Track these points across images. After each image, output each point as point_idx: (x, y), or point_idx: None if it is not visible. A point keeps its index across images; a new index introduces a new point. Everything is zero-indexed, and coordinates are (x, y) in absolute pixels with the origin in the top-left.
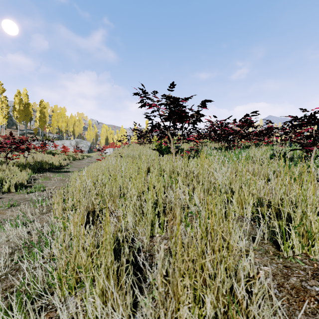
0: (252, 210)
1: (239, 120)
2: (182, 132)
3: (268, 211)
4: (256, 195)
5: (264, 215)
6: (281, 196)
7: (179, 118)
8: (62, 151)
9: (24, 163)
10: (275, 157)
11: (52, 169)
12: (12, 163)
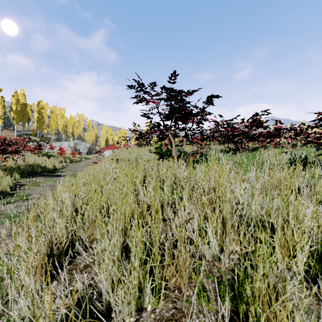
0: (309, 262)
1: (248, 120)
2: (185, 133)
3: None
4: None
5: None
6: None
7: (181, 117)
8: (59, 153)
9: (13, 166)
10: (297, 163)
11: (45, 173)
12: None
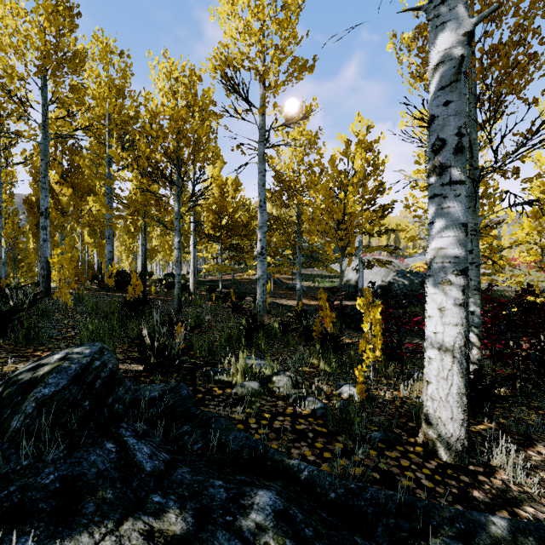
0: None
1: None
2: None
3: None
4: None
5: None
6: None
7: None
8: None
9: None
10: None
11: None
12: None
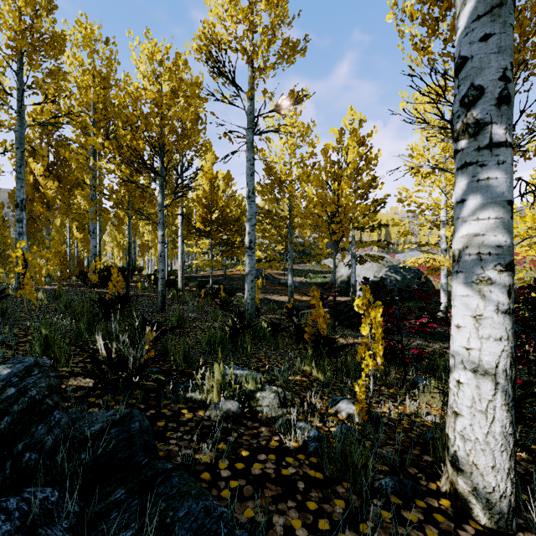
0: None
1: None
2: None
3: None
4: None
5: None
6: None
7: None
8: None
9: None
10: None
11: None
12: None
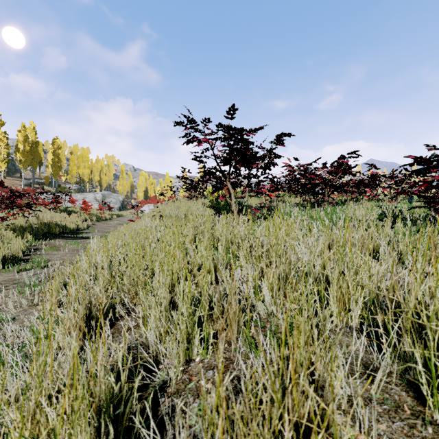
0: (363, 314)
1: (331, 165)
2: (248, 181)
3: (397, 324)
4: (373, 293)
5: (389, 330)
6: (422, 298)
7: (243, 161)
8: (82, 209)
9: (24, 225)
10: (386, 219)
11: (65, 234)
12: (6, 225)
